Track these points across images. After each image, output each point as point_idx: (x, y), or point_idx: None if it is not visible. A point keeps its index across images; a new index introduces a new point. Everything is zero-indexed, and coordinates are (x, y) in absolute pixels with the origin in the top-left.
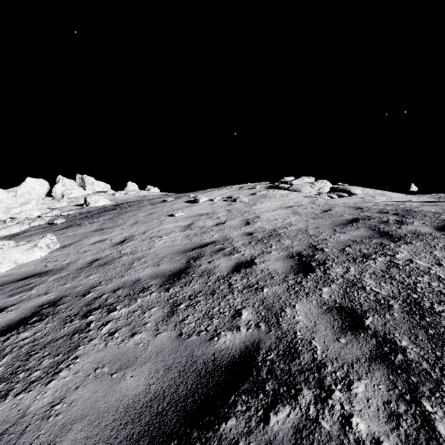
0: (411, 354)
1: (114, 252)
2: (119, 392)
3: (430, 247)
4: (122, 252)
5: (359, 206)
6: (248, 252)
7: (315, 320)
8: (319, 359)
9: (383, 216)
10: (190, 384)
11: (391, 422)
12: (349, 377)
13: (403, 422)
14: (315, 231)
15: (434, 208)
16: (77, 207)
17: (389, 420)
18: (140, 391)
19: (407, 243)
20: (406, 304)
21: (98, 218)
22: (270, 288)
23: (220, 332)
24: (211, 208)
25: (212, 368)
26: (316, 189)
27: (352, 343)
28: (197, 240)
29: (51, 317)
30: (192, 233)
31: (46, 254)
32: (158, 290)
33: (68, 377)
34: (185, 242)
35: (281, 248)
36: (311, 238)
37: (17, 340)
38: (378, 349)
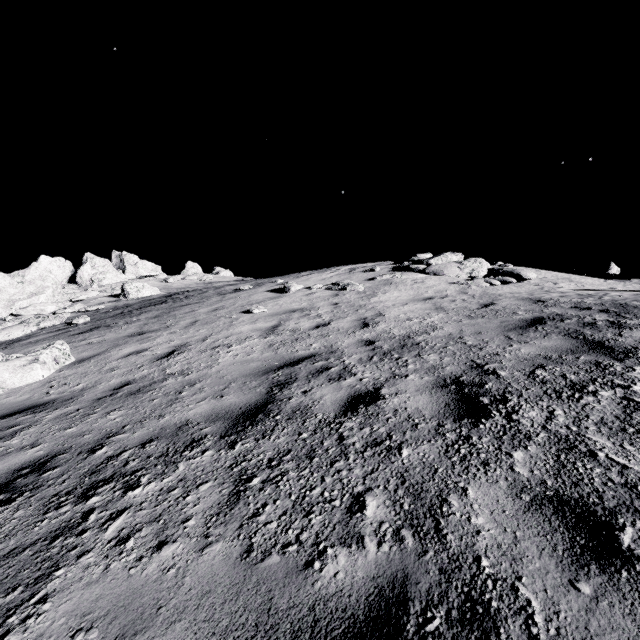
0: None
1: (155, 370)
2: None
3: None
4: (167, 372)
5: (538, 297)
6: (369, 374)
7: (513, 529)
8: None
9: (584, 314)
10: None
11: None
12: None
13: None
14: (476, 338)
15: None
16: (111, 299)
17: None
18: None
19: None
20: None
21: (139, 316)
22: (413, 449)
23: (326, 547)
24: (307, 300)
25: None
26: (466, 271)
27: (609, 598)
28: (285, 353)
29: (27, 495)
30: (279, 341)
31: (53, 372)
32: (216, 446)
33: None
34: (268, 355)
35: (423, 369)
36: (473, 352)
37: None
38: None
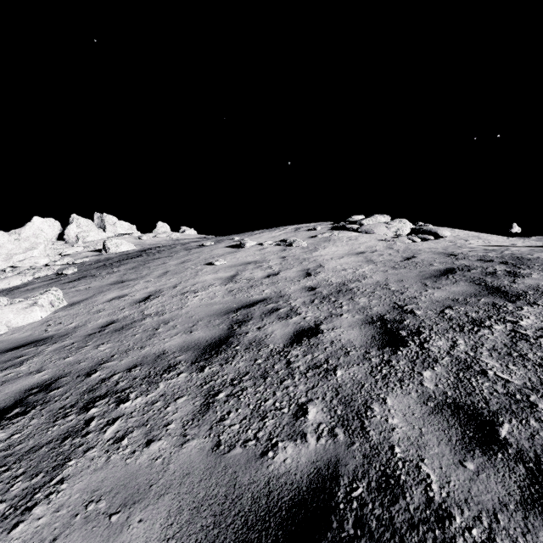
0: None
1: (135, 312)
2: None
3: None
4: (144, 313)
5: (451, 252)
6: (311, 314)
7: (420, 427)
8: (438, 501)
9: (487, 266)
10: (230, 542)
11: None
12: (495, 542)
13: None
14: (398, 285)
15: None
16: (94, 253)
17: None
18: None
19: (531, 303)
20: None
21: (118, 267)
22: (345, 370)
23: (277, 441)
24: (260, 254)
25: (266, 510)
26: (392, 230)
27: (487, 472)
28: (242, 297)
29: (38, 408)
30: (237, 288)
31: (49, 314)
32: (188, 370)
33: (45, 517)
34: (228, 299)
35: (355, 309)
36: (395, 296)
37: None
38: (533, 485)
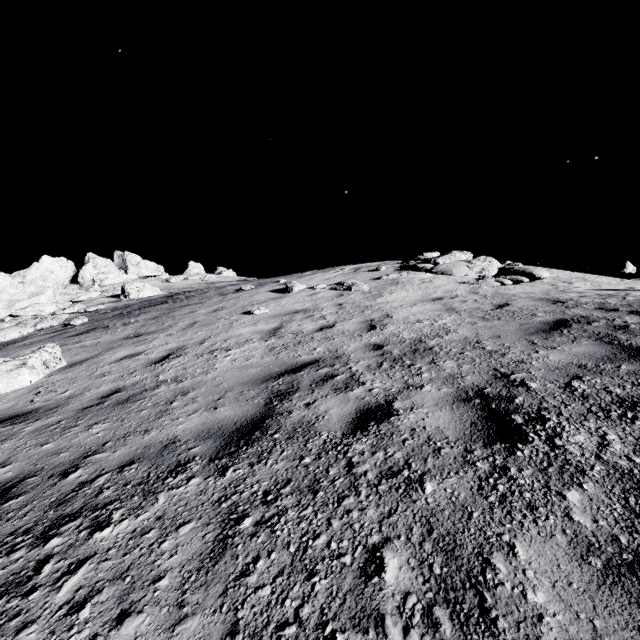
0: None
1: (148, 376)
2: None
3: None
4: (160, 378)
5: (556, 297)
6: (379, 384)
7: (589, 615)
8: None
9: (612, 316)
10: None
11: None
12: None
13: None
14: (495, 343)
15: None
16: (111, 299)
17: None
18: None
19: None
20: None
21: (137, 317)
22: (438, 483)
23: (334, 632)
24: (311, 301)
25: None
26: (475, 271)
27: None
28: (287, 358)
29: None
30: (280, 345)
31: (42, 377)
32: (203, 472)
33: None
34: (268, 360)
35: (440, 378)
36: (494, 359)
37: None
38: None
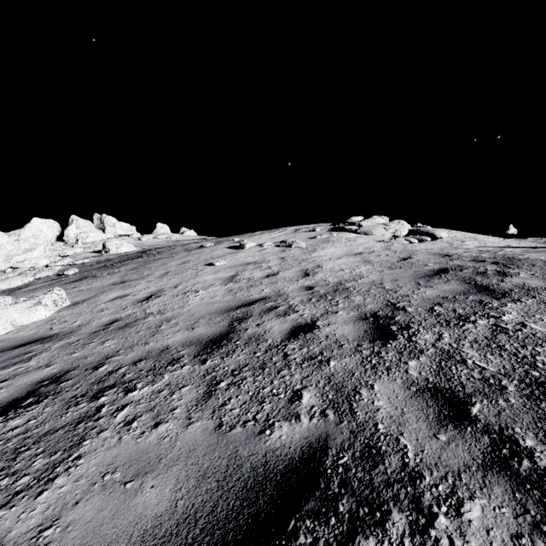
0: (543, 460)
1: (137, 310)
2: (134, 511)
3: None
4: (147, 311)
5: (446, 252)
6: (308, 311)
7: (402, 407)
8: (412, 466)
9: (479, 266)
10: (232, 501)
11: None
12: (457, 495)
13: None
14: (393, 284)
15: (543, 255)
16: (94, 254)
17: None
18: (162, 510)
19: (515, 300)
20: (525, 386)
21: (119, 268)
22: (338, 361)
23: (274, 422)
24: (259, 255)
25: (263, 476)
26: (390, 232)
27: (457, 442)
28: (242, 296)
29: (51, 398)
30: (237, 287)
31: (53, 313)
32: (191, 363)
33: (66, 486)
34: (228, 298)
35: (350, 307)
36: (389, 294)
37: (3, 430)
38: (494, 451)
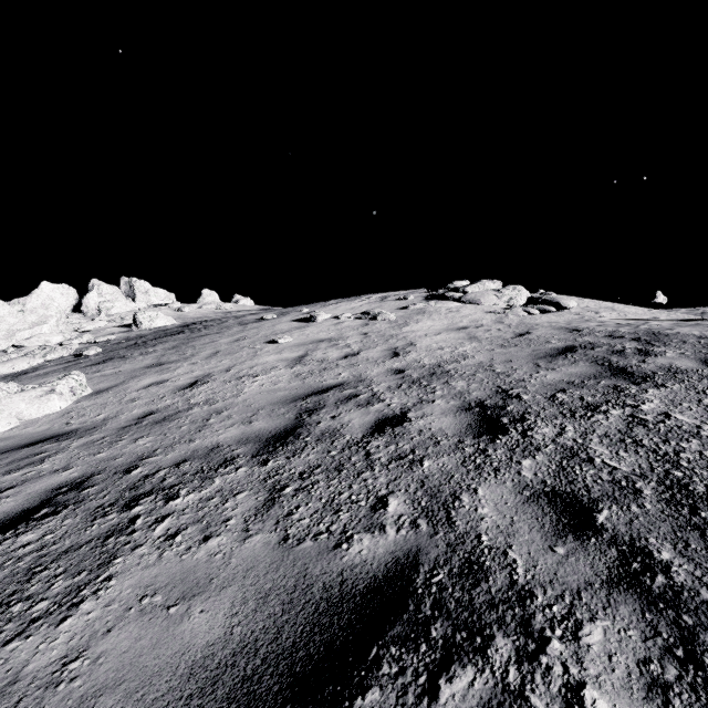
0: (681, 576)
1: (179, 400)
2: (179, 639)
3: (697, 392)
4: (191, 401)
5: (574, 326)
6: (397, 400)
7: (511, 515)
8: (521, 583)
9: (615, 343)
10: (300, 626)
11: (654, 698)
12: (575, 616)
13: (675, 698)
14: (505, 366)
15: (697, 329)
16: (122, 329)
17: (649, 694)
18: (215, 638)
19: (658, 385)
20: (664, 488)
21: (154, 347)
22: (434, 461)
23: (352, 534)
24: (335, 330)
25: (338, 597)
26: (504, 300)
27: (577, 555)
28: (313, 382)
29: (71, 508)
30: (306, 371)
31: (70, 404)
32: (249, 464)
33: (95, 611)
34: (295, 384)
35: (450, 394)
36: (500, 379)
37: (13, 547)
38: (622, 565)
